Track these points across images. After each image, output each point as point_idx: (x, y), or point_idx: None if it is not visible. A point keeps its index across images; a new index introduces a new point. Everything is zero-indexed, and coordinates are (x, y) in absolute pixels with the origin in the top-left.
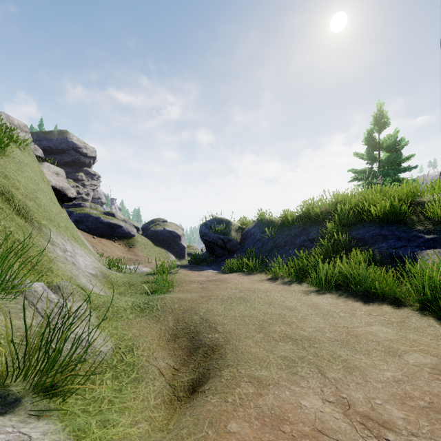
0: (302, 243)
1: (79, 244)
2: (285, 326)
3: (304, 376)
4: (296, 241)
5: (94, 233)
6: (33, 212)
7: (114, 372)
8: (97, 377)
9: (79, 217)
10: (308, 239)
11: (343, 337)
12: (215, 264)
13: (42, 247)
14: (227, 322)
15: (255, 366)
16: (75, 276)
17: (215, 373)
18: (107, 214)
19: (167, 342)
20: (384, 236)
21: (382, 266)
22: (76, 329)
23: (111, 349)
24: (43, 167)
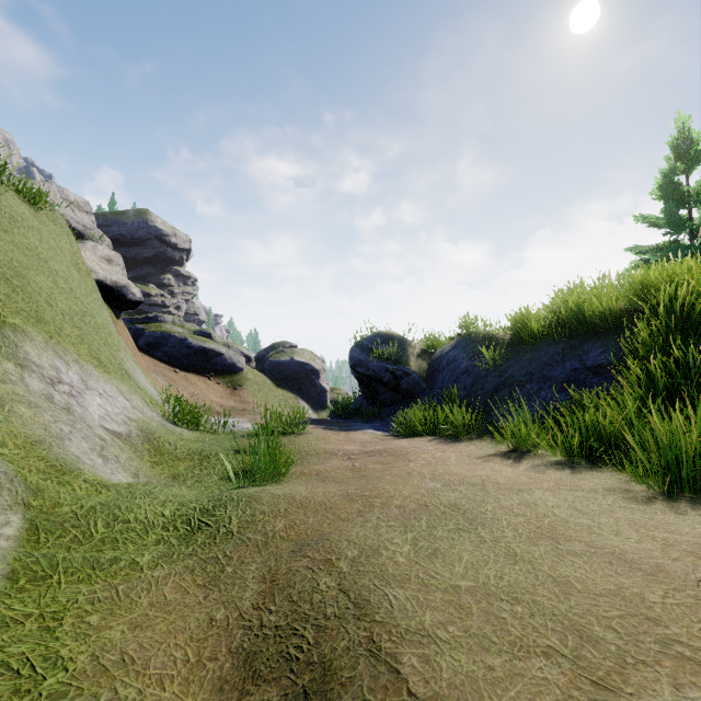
0: (572, 376)
1: (107, 373)
2: None
3: None
4: (555, 372)
5: (176, 364)
6: None
7: None
8: None
9: (154, 338)
10: (584, 367)
11: None
12: (378, 418)
13: None
14: (436, 627)
15: None
16: (54, 438)
17: None
18: (199, 334)
19: (213, 698)
20: None
21: None
22: None
23: None
24: (83, 249)
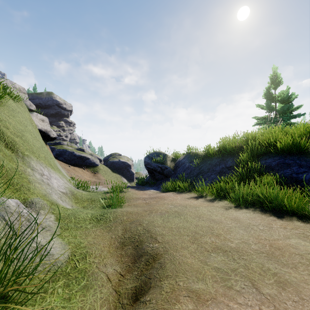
0: (221, 170)
1: (55, 170)
2: (214, 237)
3: (240, 291)
4: (216, 168)
5: (69, 163)
6: (18, 145)
7: (66, 280)
8: (50, 285)
9: (59, 152)
10: (225, 167)
11: (267, 249)
12: (155, 185)
13: (24, 171)
14: (165, 233)
15: (192, 278)
16: (48, 194)
17: (155, 282)
18: (79, 150)
19: (116, 249)
20: (287, 164)
21: (287, 187)
22: (39, 239)
23: (67, 257)
24: (32, 116)
